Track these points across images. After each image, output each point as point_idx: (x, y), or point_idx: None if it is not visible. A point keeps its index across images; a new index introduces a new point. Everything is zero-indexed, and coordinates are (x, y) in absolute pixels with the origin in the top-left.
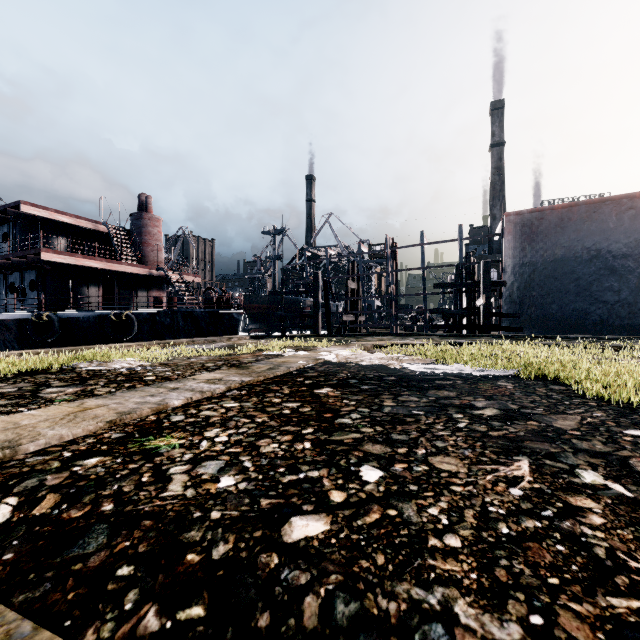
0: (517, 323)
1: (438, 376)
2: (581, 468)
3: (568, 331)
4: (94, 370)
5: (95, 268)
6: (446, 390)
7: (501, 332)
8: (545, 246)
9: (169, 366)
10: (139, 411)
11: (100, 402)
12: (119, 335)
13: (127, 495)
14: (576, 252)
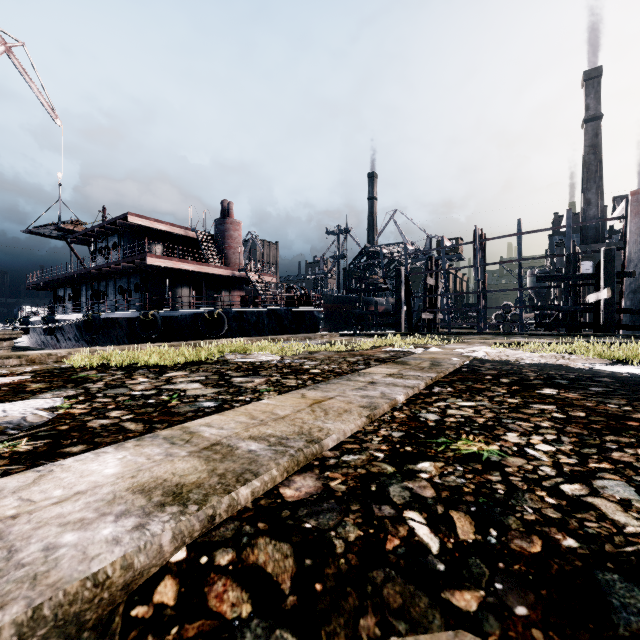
0: None
1: None
2: None
3: None
4: (247, 362)
5: (188, 271)
6: None
7: (621, 332)
8: None
9: (313, 360)
10: (381, 406)
11: (319, 394)
12: (212, 332)
13: (571, 525)
14: None
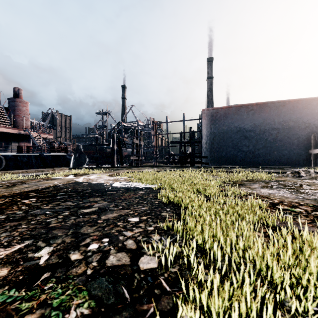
0: (209, 160)
1: (117, 189)
2: (50, 246)
3: (229, 164)
4: None
5: None
6: (101, 197)
7: (202, 165)
8: (219, 125)
9: None
10: None
11: None
12: None
13: None
14: (231, 128)
